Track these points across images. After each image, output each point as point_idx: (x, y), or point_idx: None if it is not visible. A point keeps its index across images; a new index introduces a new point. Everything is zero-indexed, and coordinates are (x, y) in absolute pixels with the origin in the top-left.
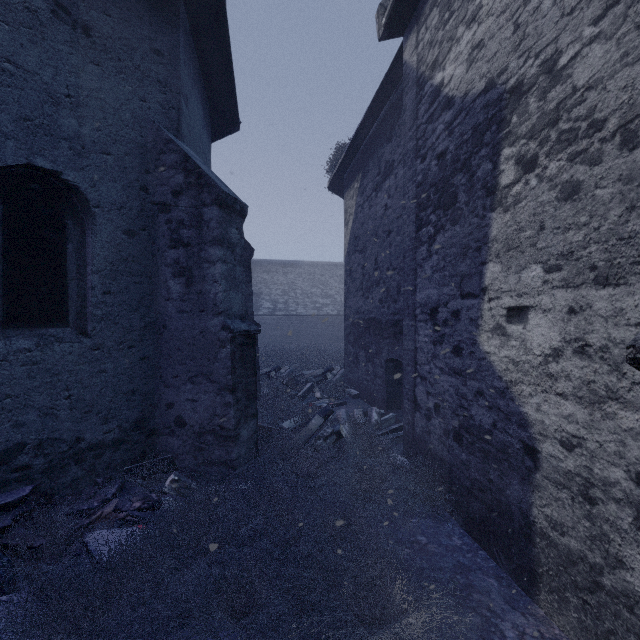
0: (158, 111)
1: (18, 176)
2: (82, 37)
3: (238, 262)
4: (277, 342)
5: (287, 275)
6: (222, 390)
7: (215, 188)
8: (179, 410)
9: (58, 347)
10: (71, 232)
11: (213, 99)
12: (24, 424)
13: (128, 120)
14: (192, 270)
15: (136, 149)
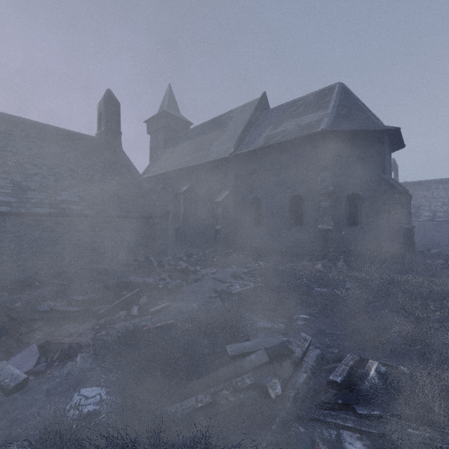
0: (378, 169)
1: (349, 195)
2: (361, 161)
3: (405, 208)
4: (436, 240)
5: (447, 190)
6: (400, 243)
7: (397, 189)
8: (385, 248)
9: (357, 230)
10: (358, 205)
11: (392, 143)
12: (351, 246)
13: (371, 175)
14: (390, 211)
15: (373, 181)
